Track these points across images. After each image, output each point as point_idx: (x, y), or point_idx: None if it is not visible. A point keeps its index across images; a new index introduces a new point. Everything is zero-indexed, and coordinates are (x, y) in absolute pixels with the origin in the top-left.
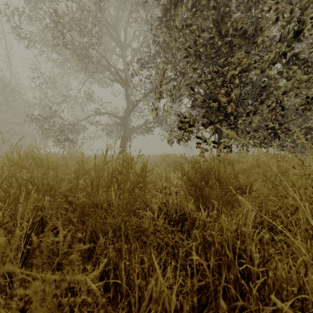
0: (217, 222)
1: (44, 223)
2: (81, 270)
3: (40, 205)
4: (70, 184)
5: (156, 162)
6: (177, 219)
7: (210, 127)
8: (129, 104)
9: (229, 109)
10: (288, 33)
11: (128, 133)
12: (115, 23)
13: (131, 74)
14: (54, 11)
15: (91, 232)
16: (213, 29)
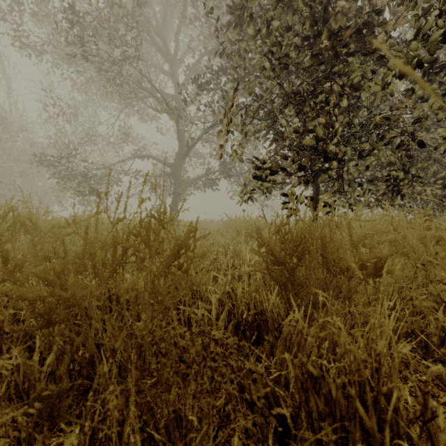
0: (325, 332)
1: (1, 333)
2: (76, 415)
3: (13, 296)
4: (62, 260)
5: (220, 228)
6: (250, 321)
7: (302, 175)
8: (182, 145)
9: (331, 147)
10: (425, 24)
11: (181, 187)
12: (161, 27)
13: (184, 100)
14: (70, 6)
15: (95, 346)
16: (307, 22)
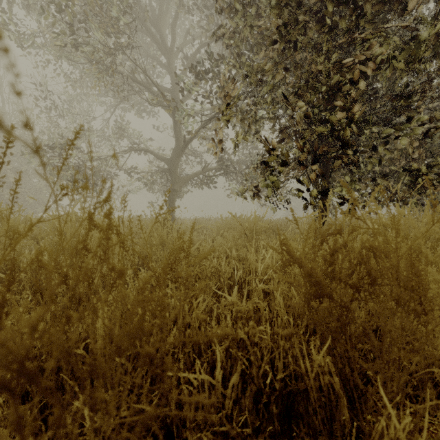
0: None
1: None
2: None
3: None
4: None
5: (219, 228)
6: (277, 388)
7: (315, 167)
8: (179, 140)
9: (349, 135)
10: None
11: (178, 184)
12: (157, 18)
13: (181, 91)
14: None
15: None
16: None
